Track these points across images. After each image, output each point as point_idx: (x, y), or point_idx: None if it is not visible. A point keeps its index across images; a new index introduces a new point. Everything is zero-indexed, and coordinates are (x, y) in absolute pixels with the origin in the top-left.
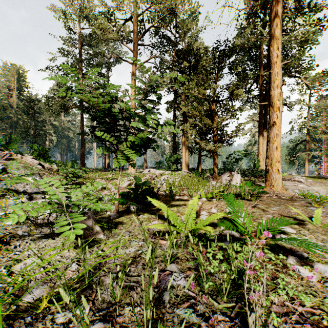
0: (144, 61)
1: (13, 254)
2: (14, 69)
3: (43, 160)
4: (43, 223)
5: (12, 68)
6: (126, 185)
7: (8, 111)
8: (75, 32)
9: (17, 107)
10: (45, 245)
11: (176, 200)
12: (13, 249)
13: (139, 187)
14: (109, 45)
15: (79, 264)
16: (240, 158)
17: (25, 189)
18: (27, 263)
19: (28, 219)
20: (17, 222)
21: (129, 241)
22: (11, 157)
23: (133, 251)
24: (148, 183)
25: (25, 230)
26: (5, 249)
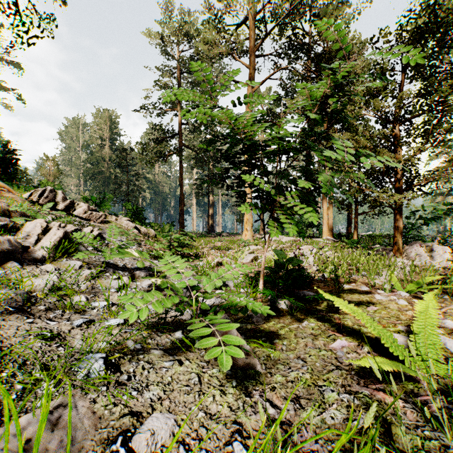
0: (264, 79)
1: (128, 398)
2: (106, 116)
3: (138, 223)
4: (157, 325)
5: (104, 114)
6: (249, 260)
7: (101, 166)
8: (173, 56)
9: (109, 160)
10: (171, 378)
11: (349, 293)
12: (126, 382)
13: (281, 267)
14: (214, 67)
15: (245, 443)
16: (435, 217)
17: (125, 263)
18: (155, 430)
19: (139, 319)
20: (123, 321)
21: (316, 386)
22: (105, 219)
23: (341, 422)
24: (299, 261)
25: (136, 338)
26: (114, 382)
